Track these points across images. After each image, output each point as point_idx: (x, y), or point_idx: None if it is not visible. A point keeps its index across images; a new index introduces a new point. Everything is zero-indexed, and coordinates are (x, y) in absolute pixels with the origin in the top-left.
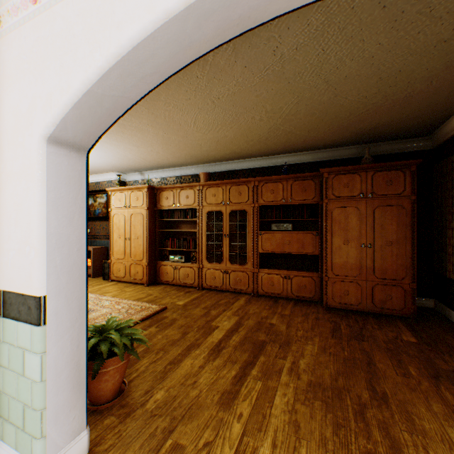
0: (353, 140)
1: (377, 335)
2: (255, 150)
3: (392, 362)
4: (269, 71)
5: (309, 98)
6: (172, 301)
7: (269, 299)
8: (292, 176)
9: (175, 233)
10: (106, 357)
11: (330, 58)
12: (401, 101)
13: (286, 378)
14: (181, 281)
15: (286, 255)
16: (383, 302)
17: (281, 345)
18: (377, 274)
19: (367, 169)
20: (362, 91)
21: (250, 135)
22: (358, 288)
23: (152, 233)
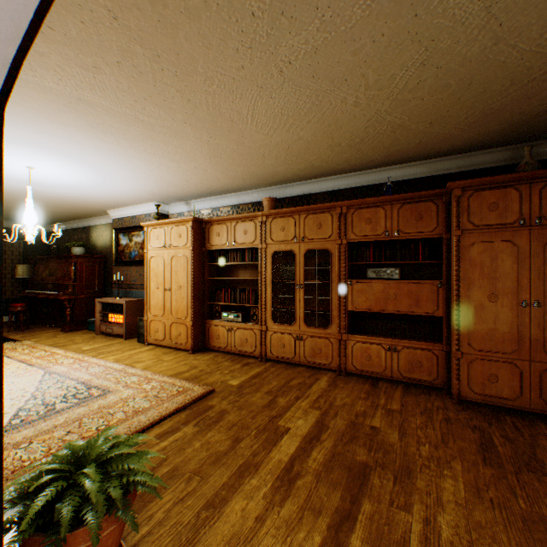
0: (501, 137)
1: None
2: (341, 162)
3: None
4: None
5: (446, 52)
6: (223, 379)
7: (364, 381)
8: (400, 196)
9: (230, 281)
10: (64, 534)
11: None
12: None
13: None
14: (237, 348)
15: (389, 314)
16: None
17: (398, 477)
18: None
19: (532, 178)
20: None
21: (337, 134)
22: (515, 372)
23: (198, 282)
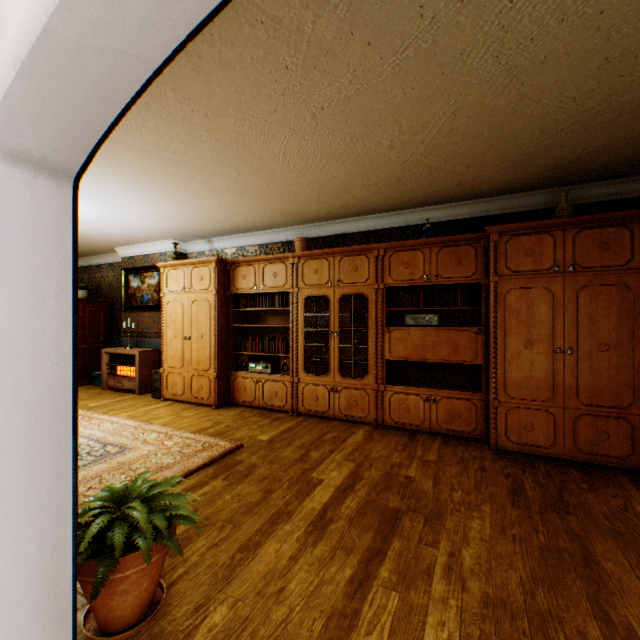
0: (539, 181)
1: (591, 502)
2: (378, 201)
3: (629, 559)
4: (410, 50)
5: (475, 104)
6: (251, 435)
7: (402, 434)
8: (439, 240)
9: (258, 329)
10: (119, 555)
11: (521, 19)
12: (634, 104)
13: (441, 587)
14: (266, 402)
15: (429, 363)
16: (593, 444)
17: (428, 519)
18: (583, 398)
19: (566, 225)
20: (568, 87)
21: (373, 174)
22: (550, 420)
23: (223, 330)
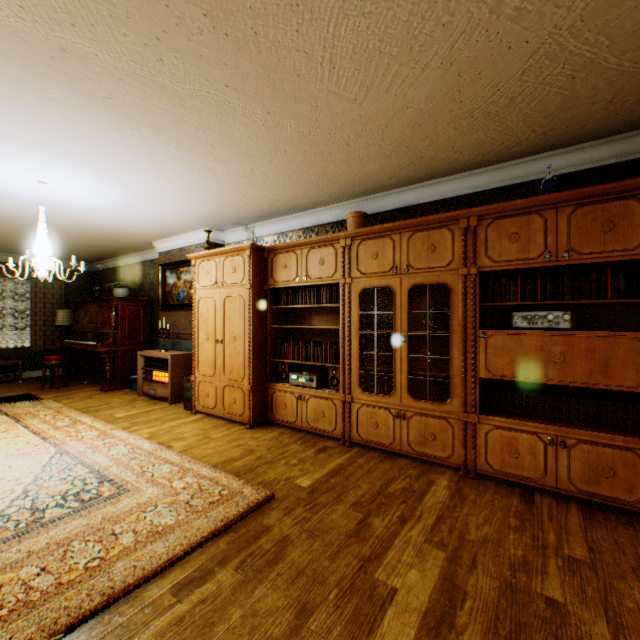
0: None
1: None
2: (468, 148)
3: None
4: None
5: None
6: (288, 476)
7: (509, 491)
8: (574, 193)
9: (301, 331)
10: None
11: None
12: None
13: None
14: (310, 423)
15: (547, 385)
16: None
17: None
18: None
19: None
20: None
21: (470, 91)
22: None
23: (259, 332)
